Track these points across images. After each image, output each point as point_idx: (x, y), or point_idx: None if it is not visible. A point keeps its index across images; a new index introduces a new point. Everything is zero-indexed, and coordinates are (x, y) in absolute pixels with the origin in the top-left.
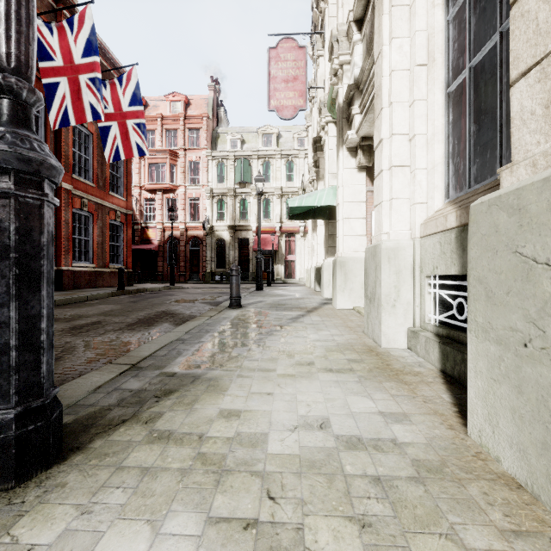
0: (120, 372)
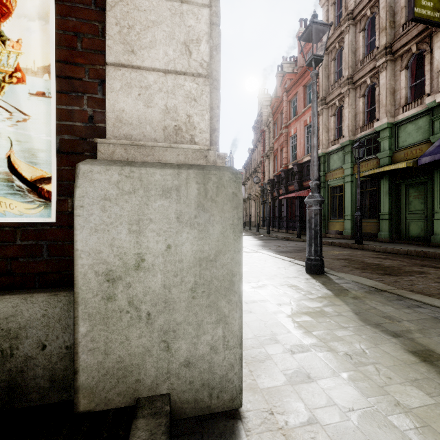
0: (373, 286)
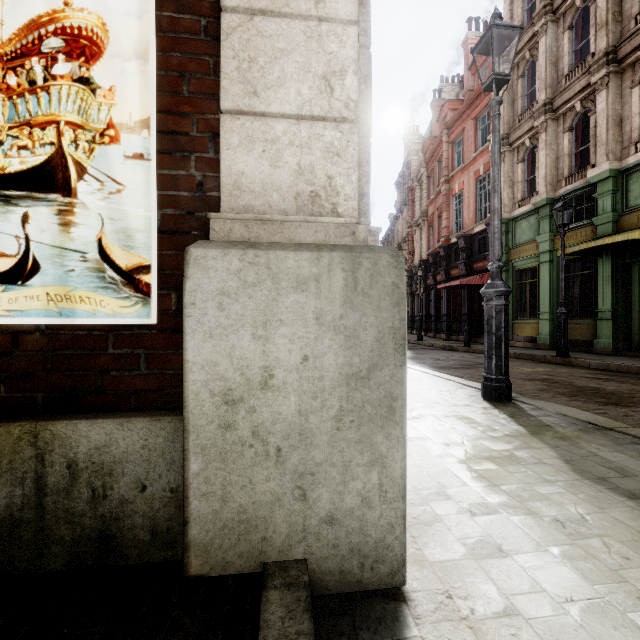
0: (590, 422)
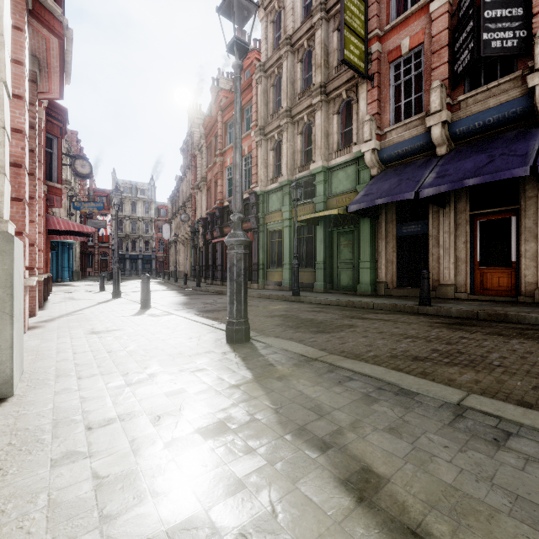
0: (303, 354)
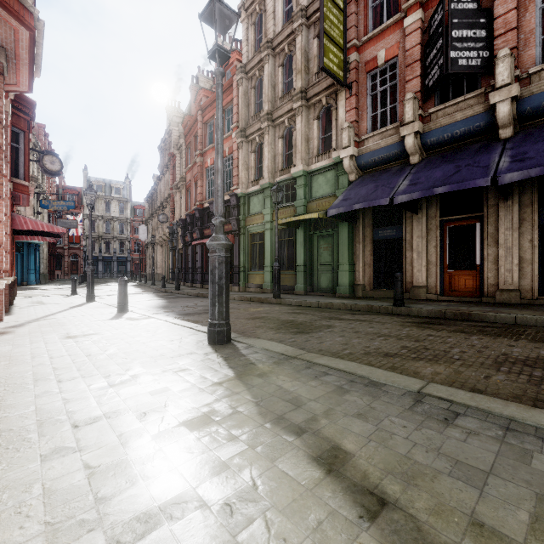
0: (283, 353)
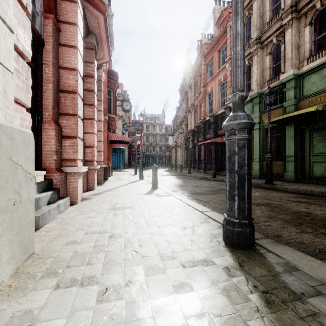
0: None
